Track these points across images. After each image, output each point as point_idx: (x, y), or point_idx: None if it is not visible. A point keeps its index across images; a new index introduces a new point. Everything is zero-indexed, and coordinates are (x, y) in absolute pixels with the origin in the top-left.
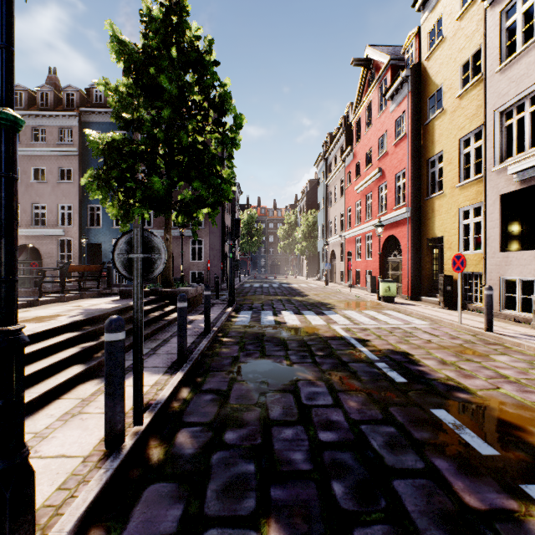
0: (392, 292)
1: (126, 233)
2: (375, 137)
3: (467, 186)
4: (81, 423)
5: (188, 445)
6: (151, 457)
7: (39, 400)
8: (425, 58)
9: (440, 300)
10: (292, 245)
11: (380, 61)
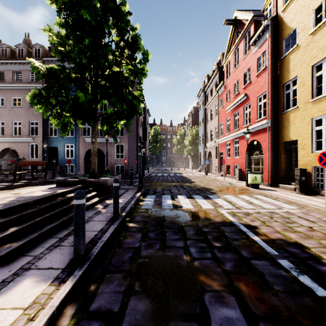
0: (258, 181)
1: None
2: (241, 72)
3: (320, 101)
4: None
5: None
6: None
7: None
8: (281, 11)
9: (296, 187)
10: (182, 148)
11: (245, 19)
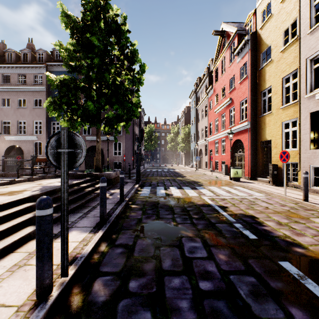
0: (239, 175)
1: (56, 134)
2: (227, 79)
3: (287, 108)
4: (23, 274)
5: (101, 293)
6: (72, 304)
7: None
8: (259, 28)
9: (270, 180)
10: (175, 146)
11: (230, 31)
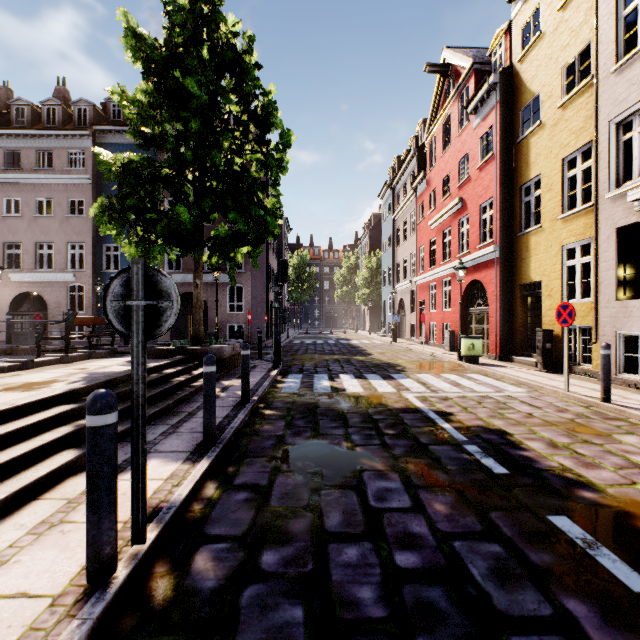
0: (477, 351)
1: (123, 272)
2: (454, 160)
3: (572, 218)
4: (60, 538)
5: (209, 574)
6: (154, 594)
7: (7, 503)
8: (517, 60)
9: (538, 361)
10: (351, 293)
11: (461, 66)
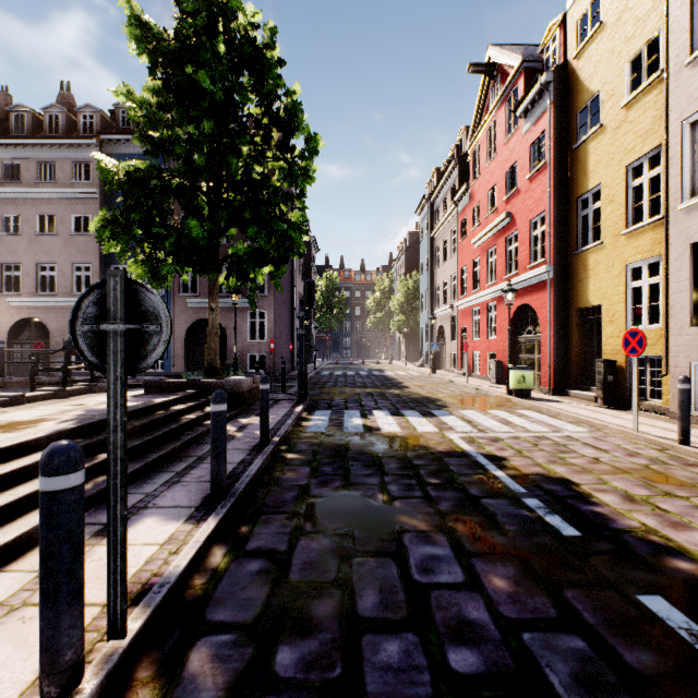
0: (528, 384)
1: (97, 287)
2: (501, 170)
3: (638, 233)
4: (18, 629)
5: (205, 682)
6: None
7: None
8: (573, 56)
9: (598, 395)
10: (385, 319)
11: (508, 65)
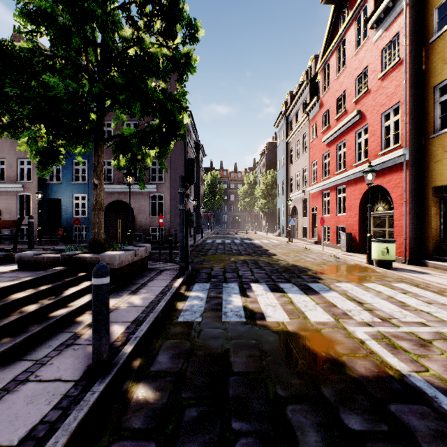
0: (391, 256)
1: None
2: (350, 78)
3: None
4: None
5: None
6: None
7: None
8: None
9: None
10: (251, 203)
11: None
